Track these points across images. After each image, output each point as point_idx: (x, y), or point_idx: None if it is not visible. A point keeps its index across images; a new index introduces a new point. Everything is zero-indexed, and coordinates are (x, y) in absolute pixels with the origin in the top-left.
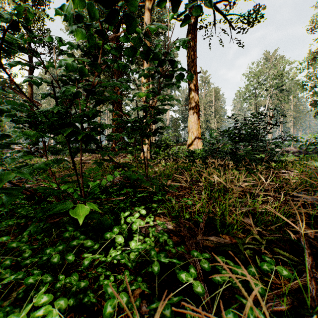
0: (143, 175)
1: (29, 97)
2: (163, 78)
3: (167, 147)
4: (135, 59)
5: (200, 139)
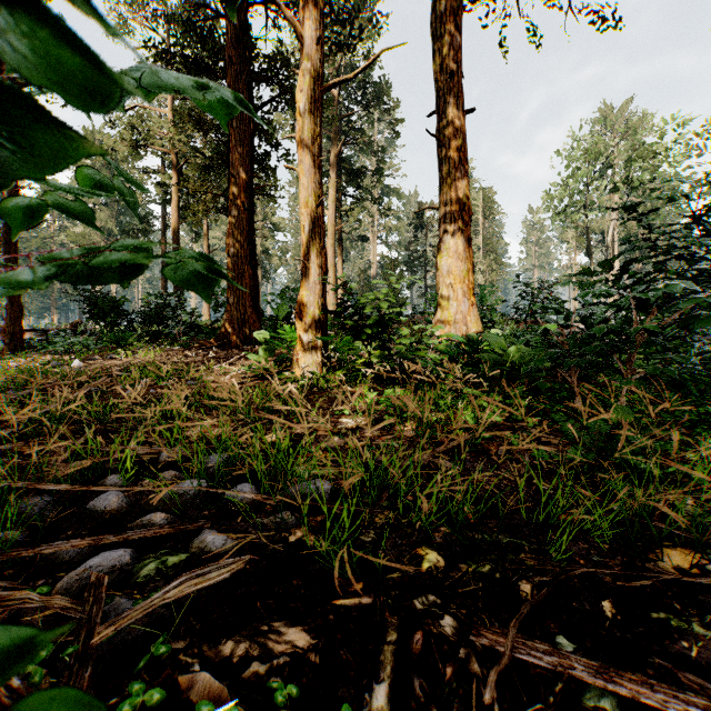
0: None
1: (6, 194)
2: None
3: (383, 329)
4: (289, 93)
5: (473, 307)
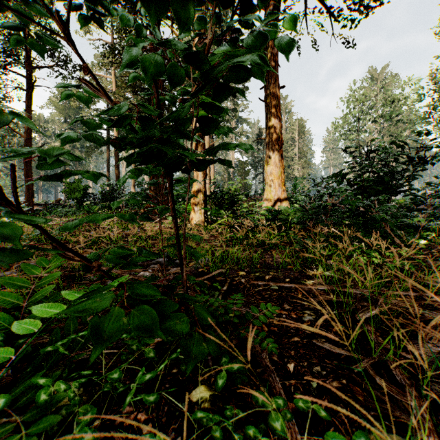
0: (177, 276)
1: (25, 128)
2: (230, 3)
3: (234, 204)
4: None
5: (284, 192)
